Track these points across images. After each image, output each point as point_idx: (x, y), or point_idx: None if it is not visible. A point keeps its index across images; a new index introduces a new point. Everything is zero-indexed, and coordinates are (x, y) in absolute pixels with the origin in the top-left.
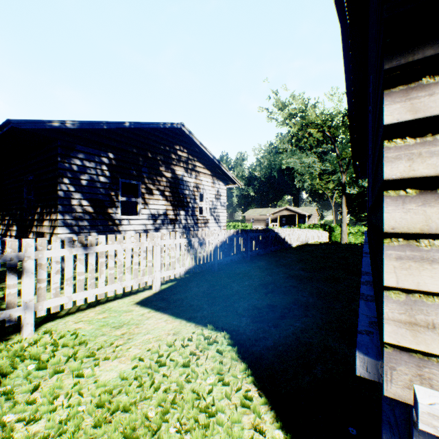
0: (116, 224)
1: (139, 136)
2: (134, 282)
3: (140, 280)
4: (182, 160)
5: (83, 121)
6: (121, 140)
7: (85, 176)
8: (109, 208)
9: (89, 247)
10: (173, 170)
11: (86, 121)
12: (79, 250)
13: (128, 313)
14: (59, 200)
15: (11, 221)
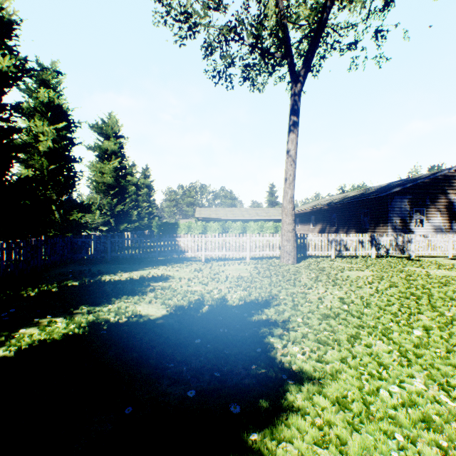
0: (411, 231)
1: (424, 182)
2: (440, 252)
3: (442, 252)
4: (455, 189)
5: (400, 186)
6: (414, 188)
7: (397, 209)
8: (408, 223)
9: (425, 238)
10: (447, 197)
11: (401, 186)
12: (423, 238)
13: (442, 259)
14: (388, 221)
15: (349, 229)
